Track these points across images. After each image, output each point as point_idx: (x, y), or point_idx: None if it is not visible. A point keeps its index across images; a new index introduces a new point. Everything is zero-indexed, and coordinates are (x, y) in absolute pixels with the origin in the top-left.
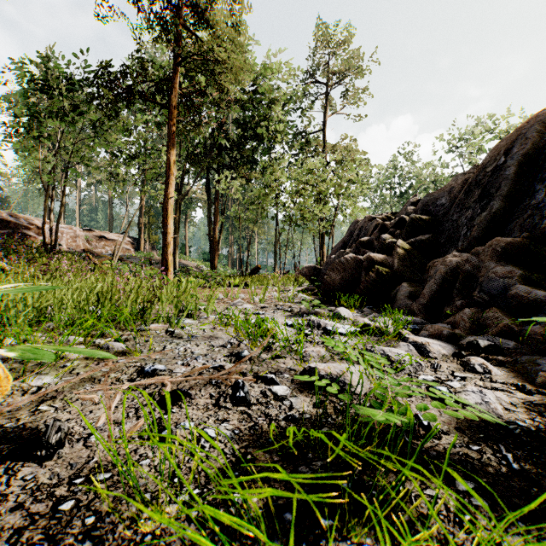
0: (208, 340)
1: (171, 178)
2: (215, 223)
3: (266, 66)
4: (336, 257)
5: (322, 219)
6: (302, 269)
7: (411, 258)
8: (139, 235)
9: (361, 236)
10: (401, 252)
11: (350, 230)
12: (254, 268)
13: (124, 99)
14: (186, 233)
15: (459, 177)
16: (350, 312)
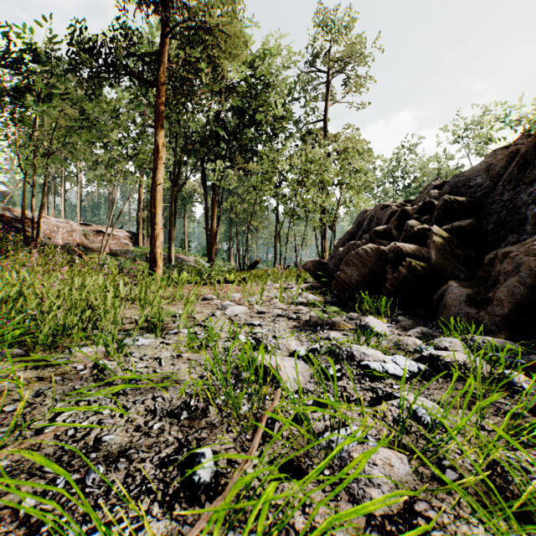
0: (154, 392)
1: (159, 163)
2: (212, 216)
3: (266, 50)
4: (345, 249)
5: (324, 212)
6: (305, 263)
7: (452, 248)
8: (138, 229)
9: (372, 226)
10: (439, 241)
11: (358, 221)
12: (253, 262)
13: (110, 78)
14: (185, 228)
15: (498, 151)
16: (384, 324)
